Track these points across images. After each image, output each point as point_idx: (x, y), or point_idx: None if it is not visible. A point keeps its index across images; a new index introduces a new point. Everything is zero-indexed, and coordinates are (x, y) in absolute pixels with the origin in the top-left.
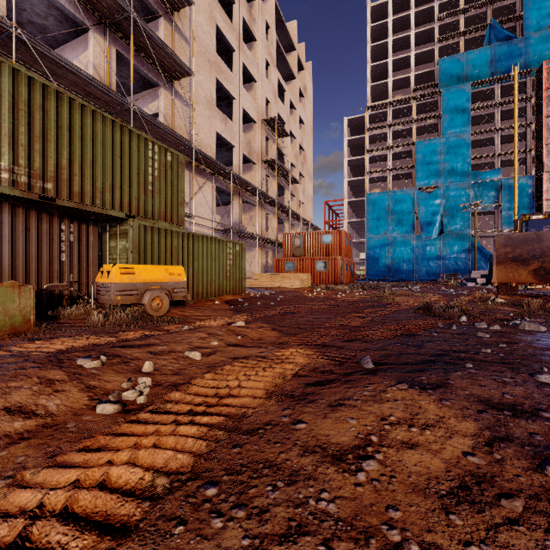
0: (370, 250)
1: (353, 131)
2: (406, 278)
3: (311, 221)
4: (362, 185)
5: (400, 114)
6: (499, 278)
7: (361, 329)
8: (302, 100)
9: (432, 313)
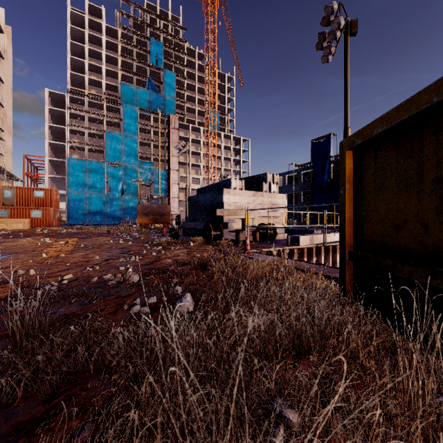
0: (71, 202)
1: (54, 101)
2: (99, 223)
3: (11, 172)
4: (63, 148)
5: (95, 106)
6: (140, 221)
7: (87, 236)
8: (1, 59)
9: (110, 233)
